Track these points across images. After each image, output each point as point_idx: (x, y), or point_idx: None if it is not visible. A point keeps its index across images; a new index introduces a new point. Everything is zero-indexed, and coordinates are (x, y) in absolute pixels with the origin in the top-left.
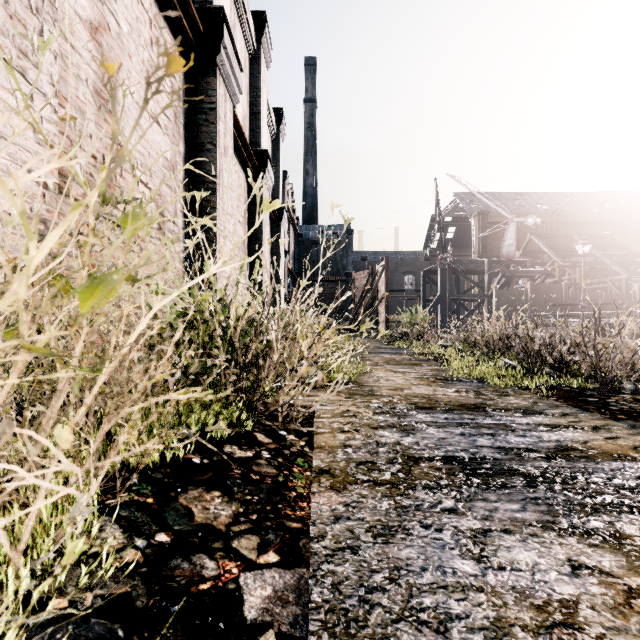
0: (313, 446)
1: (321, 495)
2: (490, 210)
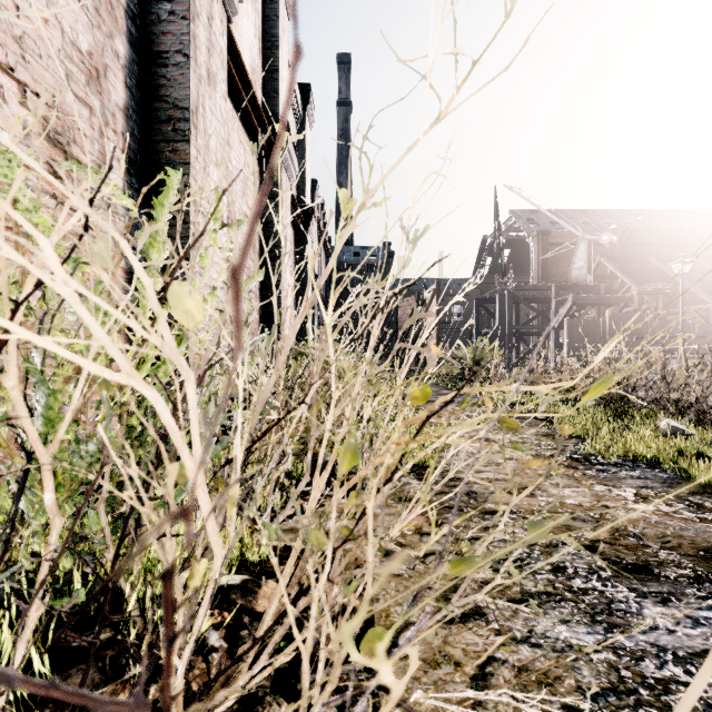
0: None
1: None
2: (551, 230)
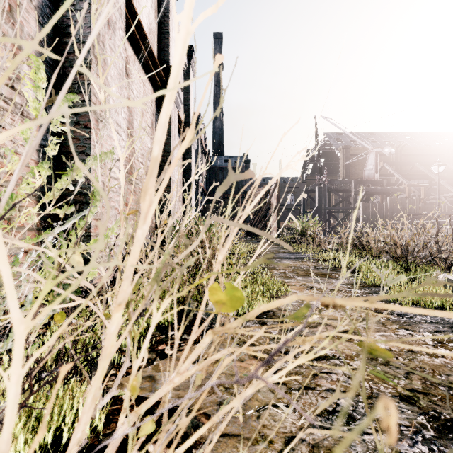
0: None
1: None
2: (351, 145)
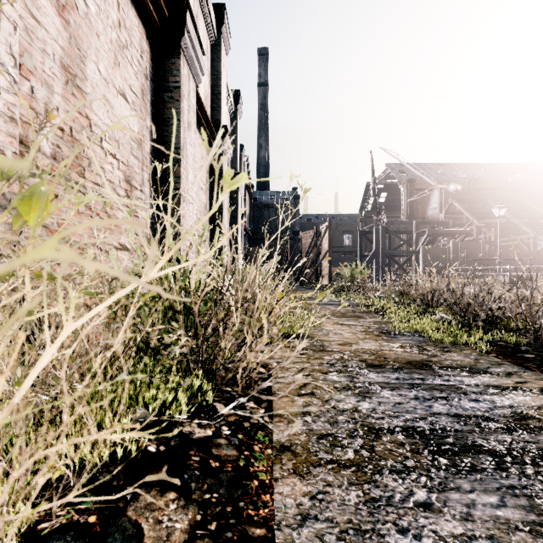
0: (272, 414)
1: (284, 482)
2: (416, 178)
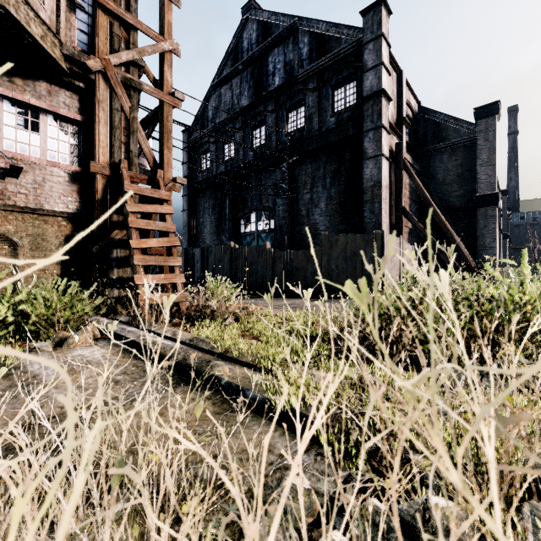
0: None
1: None
2: None
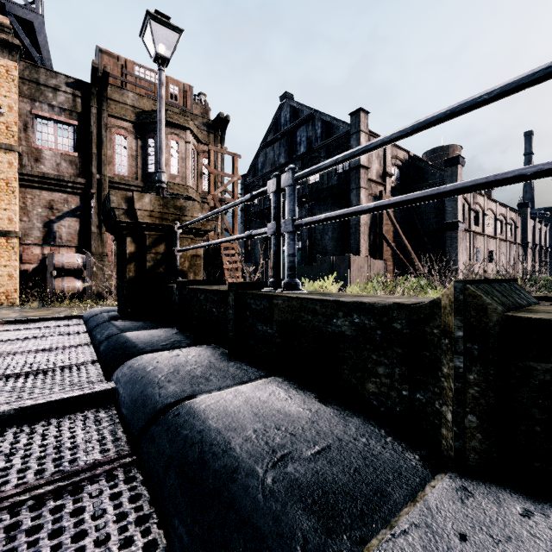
0: None
1: None
2: None
